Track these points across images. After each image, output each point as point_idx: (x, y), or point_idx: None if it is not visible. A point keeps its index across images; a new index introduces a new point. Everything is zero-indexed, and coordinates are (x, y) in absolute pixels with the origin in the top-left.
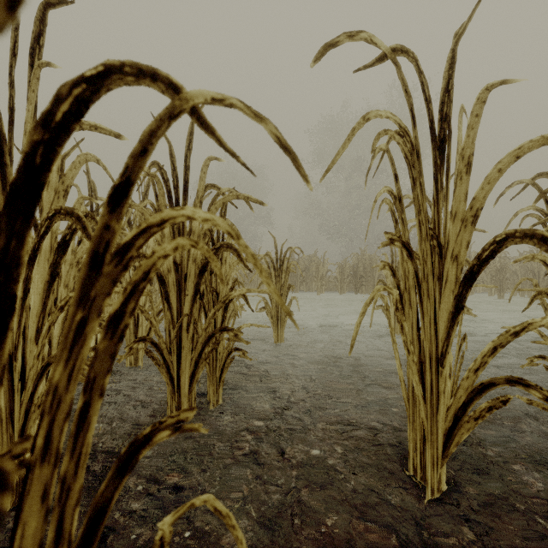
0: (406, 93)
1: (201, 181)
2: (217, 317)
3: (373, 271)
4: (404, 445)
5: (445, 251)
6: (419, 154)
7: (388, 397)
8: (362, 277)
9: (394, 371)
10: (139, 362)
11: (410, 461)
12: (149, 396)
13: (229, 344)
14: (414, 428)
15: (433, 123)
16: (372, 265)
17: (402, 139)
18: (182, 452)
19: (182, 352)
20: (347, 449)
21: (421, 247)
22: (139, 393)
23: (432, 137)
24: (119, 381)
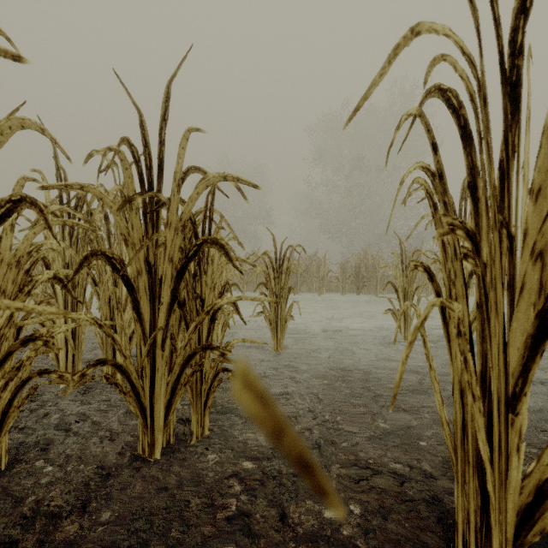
0: (470, 3)
1: (179, 160)
2: (202, 329)
3: (376, 272)
4: (442, 502)
5: (515, 245)
6: (486, 100)
7: (409, 425)
8: (364, 278)
9: (411, 387)
10: (117, 377)
11: (458, 536)
12: (121, 422)
13: (217, 363)
14: (466, 492)
15: (503, 57)
16: (374, 265)
17: (445, 94)
18: (149, 514)
19: (156, 374)
20: (367, 510)
21: (488, 239)
22: (110, 419)
23: (502, 77)
24: (90, 402)
